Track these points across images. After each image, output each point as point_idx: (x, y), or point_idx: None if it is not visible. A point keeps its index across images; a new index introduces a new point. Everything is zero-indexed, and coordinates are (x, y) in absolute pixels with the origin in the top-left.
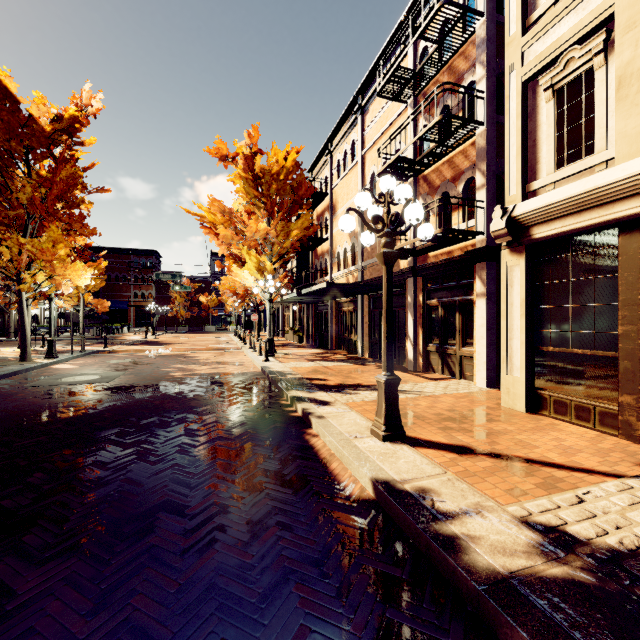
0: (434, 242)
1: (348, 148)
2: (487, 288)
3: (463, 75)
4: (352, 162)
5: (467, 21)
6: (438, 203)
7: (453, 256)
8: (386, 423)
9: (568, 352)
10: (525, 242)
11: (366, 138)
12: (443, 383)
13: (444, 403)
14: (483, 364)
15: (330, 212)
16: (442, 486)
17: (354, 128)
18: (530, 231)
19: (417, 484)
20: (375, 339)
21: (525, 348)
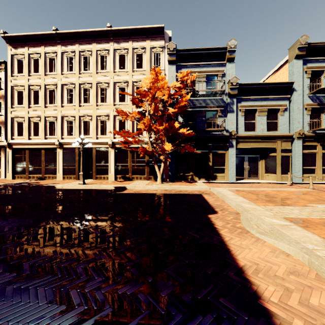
0: None
1: None
2: (5, 155)
3: None
4: None
5: None
6: None
7: None
8: None
9: (19, 167)
10: (12, 148)
11: None
12: None
13: None
14: (4, 173)
15: None
16: None
17: None
18: (13, 146)
19: None
20: None
21: (12, 167)
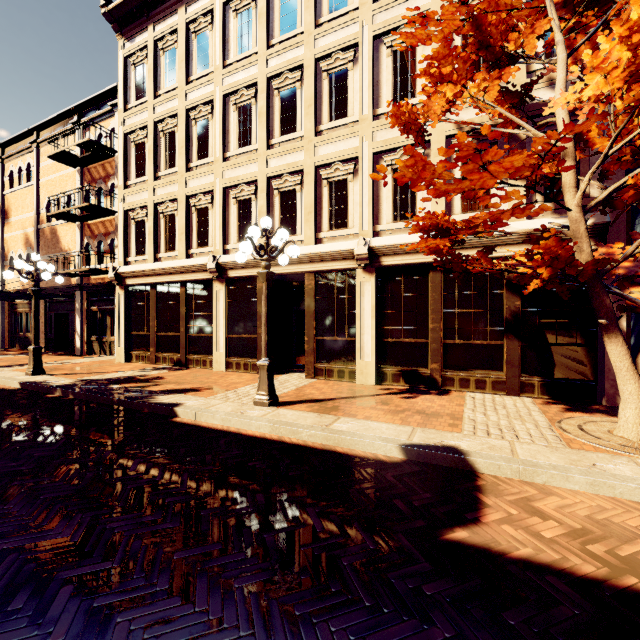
0: (89, 273)
1: (24, 167)
2: None
3: (110, 176)
4: (28, 181)
5: (109, 151)
6: (97, 246)
7: (104, 282)
8: (34, 368)
9: (139, 334)
10: (124, 285)
11: (43, 170)
12: (95, 358)
13: (84, 364)
14: None
15: (1, 216)
16: (53, 379)
17: (30, 153)
18: (126, 280)
19: (42, 380)
20: (52, 336)
21: (125, 333)
